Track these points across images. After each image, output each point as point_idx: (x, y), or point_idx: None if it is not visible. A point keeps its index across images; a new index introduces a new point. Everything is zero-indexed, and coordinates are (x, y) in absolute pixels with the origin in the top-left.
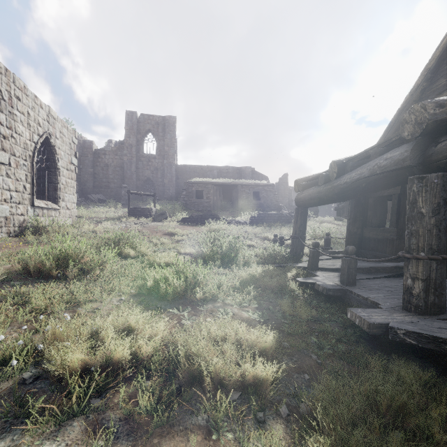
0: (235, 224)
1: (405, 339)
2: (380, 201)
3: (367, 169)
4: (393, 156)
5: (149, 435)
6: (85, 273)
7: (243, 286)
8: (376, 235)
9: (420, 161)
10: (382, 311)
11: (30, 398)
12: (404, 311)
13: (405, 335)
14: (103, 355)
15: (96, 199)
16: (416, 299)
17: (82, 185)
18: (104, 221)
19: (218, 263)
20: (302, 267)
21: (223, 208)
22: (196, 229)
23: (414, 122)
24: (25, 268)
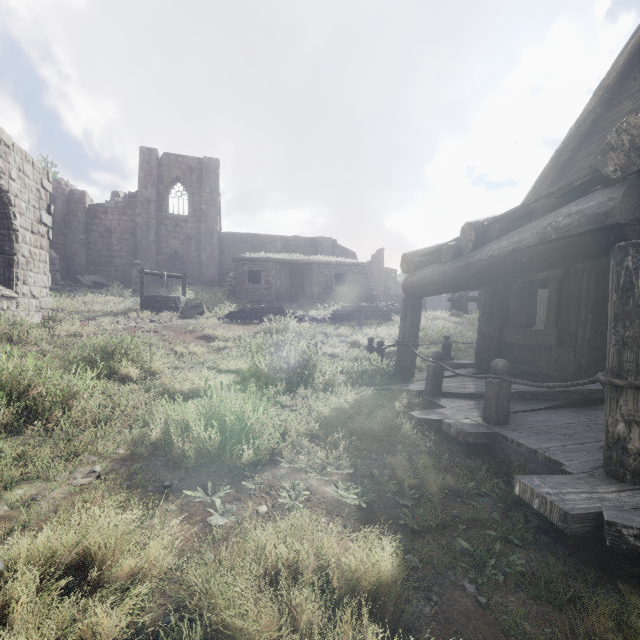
0: (308, 322)
1: (639, 546)
2: (528, 288)
3: (531, 233)
4: (584, 208)
5: None
6: (31, 417)
7: (325, 431)
8: (524, 339)
9: (635, 217)
10: (575, 482)
11: None
12: (611, 479)
13: (639, 539)
14: None
15: (90, 282)
16: (635, 459)
17: (68, 260)
18: (100, 316)
19: (283, 388)
20: (416, 391)
21: (290, 298)
22: (249, 330)
23: (628, 147)
24: None
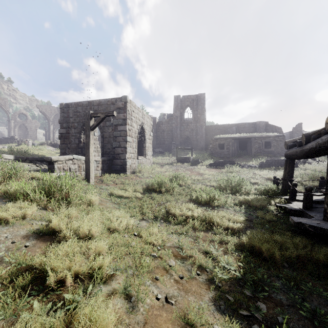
0: (246, 167)
1: (308, 228)
2: None
3: (314, 143)
4: (323, 139)
5: (198, 230)
6: (167, 191)
7: (239, 203)
8: None
9: None
10: (308, 219)
11: (170, 217)
12: (322, 220)
13: (308, 227)
14: (184, 213)
15: (158, 151)
16: None
17: None
18: (164, 165)
19: (229, 192)
20: (285, 198)
21: (239, 155)
22: (218, 171)
23: None
24: (147, 187)
